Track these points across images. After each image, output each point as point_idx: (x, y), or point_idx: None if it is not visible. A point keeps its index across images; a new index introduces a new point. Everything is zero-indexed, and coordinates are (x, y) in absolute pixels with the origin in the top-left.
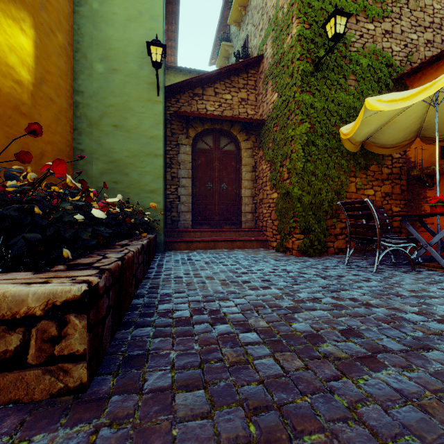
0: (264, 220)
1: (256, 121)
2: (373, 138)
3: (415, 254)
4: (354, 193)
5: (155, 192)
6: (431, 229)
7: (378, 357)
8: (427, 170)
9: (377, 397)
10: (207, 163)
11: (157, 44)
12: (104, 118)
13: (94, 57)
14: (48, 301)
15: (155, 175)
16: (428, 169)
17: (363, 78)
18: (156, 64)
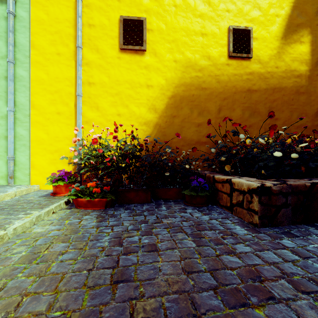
0: None
1: None
2: None
3: None
4: None
5: None
6: None
7: None
8: None
9: None
10: None
11: None
12: None
13: None
14: (248, 187)
15: None
16: None
17: None
18: None
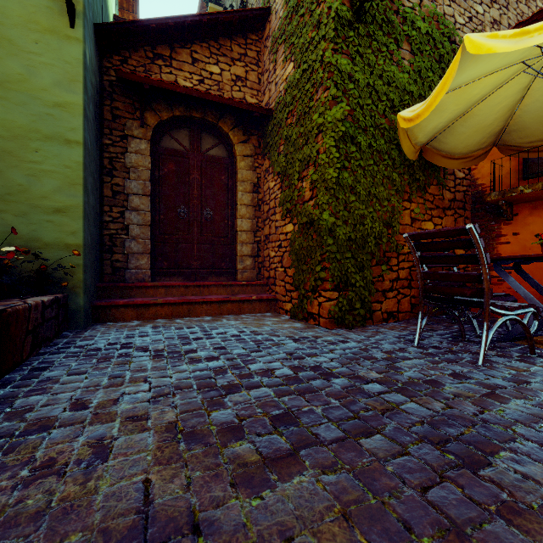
0: (272, 268)
1: (259, 109)
2: (437, 141)
3: (536, 326)
4: (409, 226)
5: (64, 212)
6: (536, 282)
7: None
8: (512, 193)
9: None
10: (180, 173)
11: None
12: None
13: None
14: None
15: (64, 179)
16: (513, 192)
17: (421, 50)
18: None
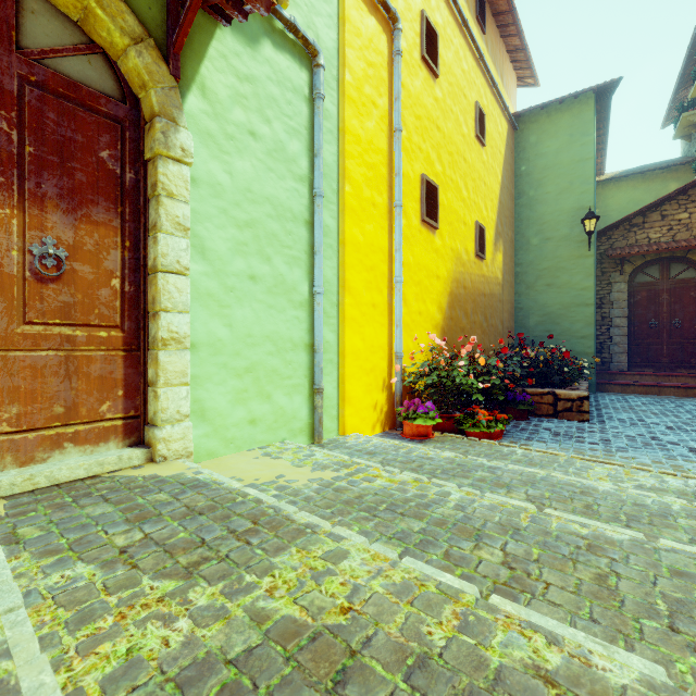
0: None
1: None
2: None
3: None
4: None
5: (585, 338)
6: None
7: None
8: None
9: None
10: (650, 297)
11: (590, 218)
12: (538, 280)
13: (530, 235)
14: (578, 396)
15: (585, 322)
16: None
17: None
18: (589, 235)
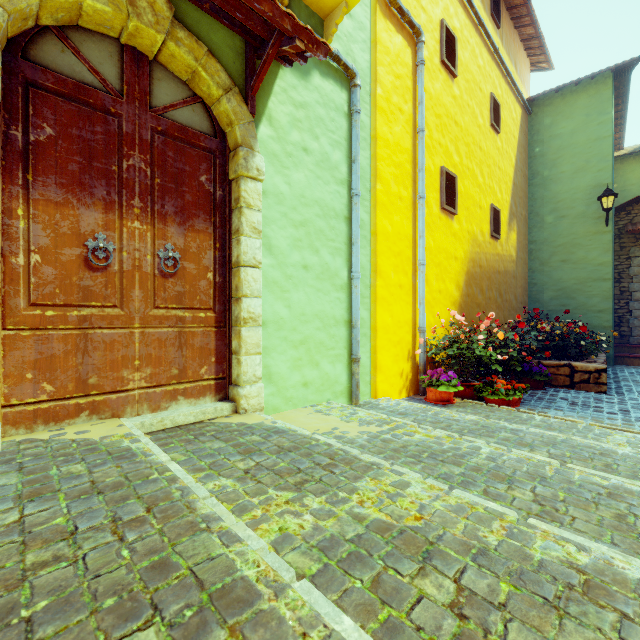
0: None
1: None
2: None
3: None
4: None
5: (602, 312)
6: None
7: None
8: None
9: None
10: None
11: (608, 195)
12: (553, 257)
13: (544, 213)
14: (595, 368)
15: (602, 297)
16: None
17: None
18: (607, 212)
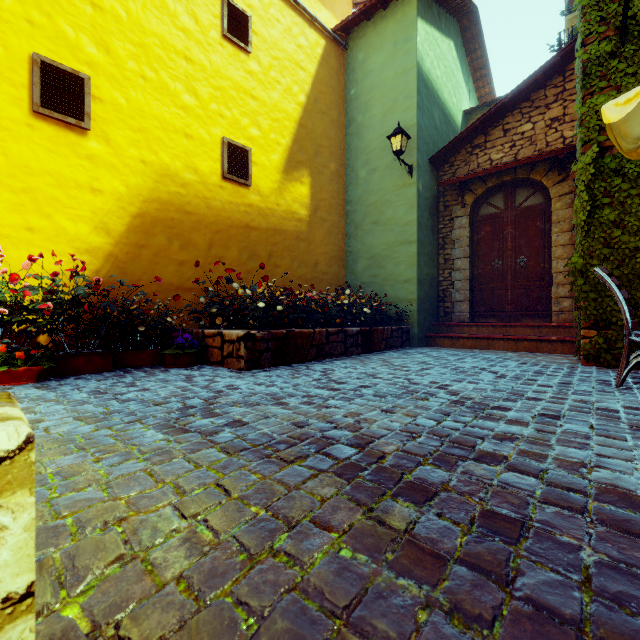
0: None
1: (563, 150)
2: None
3: None
4: None
5: (408, 282)
6: None
7: (342, 390)
8: None
9: (302, 390)
10: (494, 232)
11: (395, 134)
12: (366, 218)
13: (358, 167)
14: (237, 336)
15: (408, 263)
16: None
17: None
18: (394, 155)
